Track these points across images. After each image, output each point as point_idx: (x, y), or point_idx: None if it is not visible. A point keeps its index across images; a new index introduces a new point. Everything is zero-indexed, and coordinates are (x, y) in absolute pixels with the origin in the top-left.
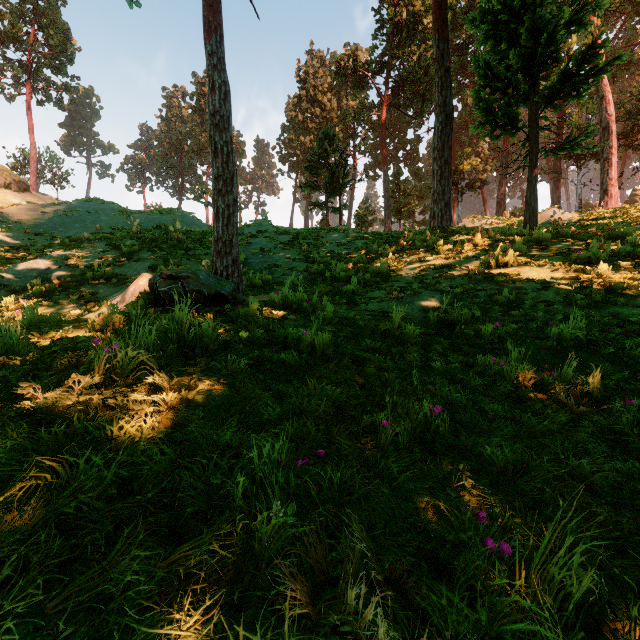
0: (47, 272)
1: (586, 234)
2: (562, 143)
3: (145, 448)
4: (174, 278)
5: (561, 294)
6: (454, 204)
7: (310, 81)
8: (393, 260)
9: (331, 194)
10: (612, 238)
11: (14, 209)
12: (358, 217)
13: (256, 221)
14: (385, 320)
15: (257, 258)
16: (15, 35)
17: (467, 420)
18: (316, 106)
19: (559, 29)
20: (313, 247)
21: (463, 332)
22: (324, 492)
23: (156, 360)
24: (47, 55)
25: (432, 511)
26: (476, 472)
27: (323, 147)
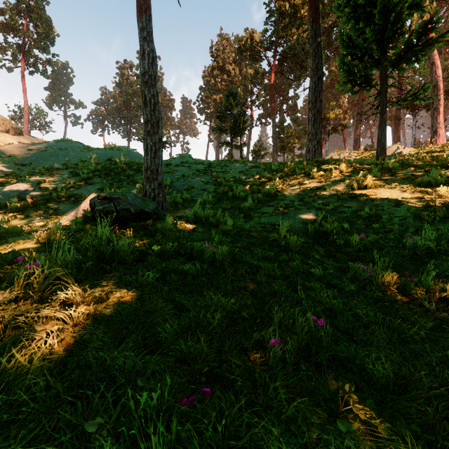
0: (25, 193)
1: (424, 163)
2: (405, 96)
3: (31, 380)
4: (108, 199)
5: (411, 210)
6: (323, 142)
7: (220, 55)
8: (279, 183)
9: (234, 135)
10: (444, 166)
11: (8, 147)
12: (254, 152)
13: (180, 155)
14: (273, 232)
15: (179, 182)
16: (13, 25)
17: (345, 326)
18: (224, 73)
19: (404, 10)
20: (221, 174)
21: (335, 241)
22: (207, 445)
23: (75, 274)
24: (36, 39)
25: (322, 448)
26: (359, 387)
27: (229, 102)
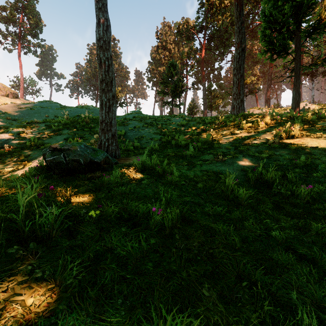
0: (6, 142)
1: None
2: (315, 62)
3: None
4: (58, 150)
5: None
6: None
7: (163, 38)
8: (213, 133)
9: (174, 97)
10: None
11: (3, 106)
12: (189, 109)
13: (133, 112)
14: (218, 182)
15: (132, 132)
16: (12, 18)
17: None
18: (166, 51)
19: None
20: (164, 126)
21: (280, 191)
22: None
23: None
24: (29, 28)
25: None
26: None
27: (170, 71)
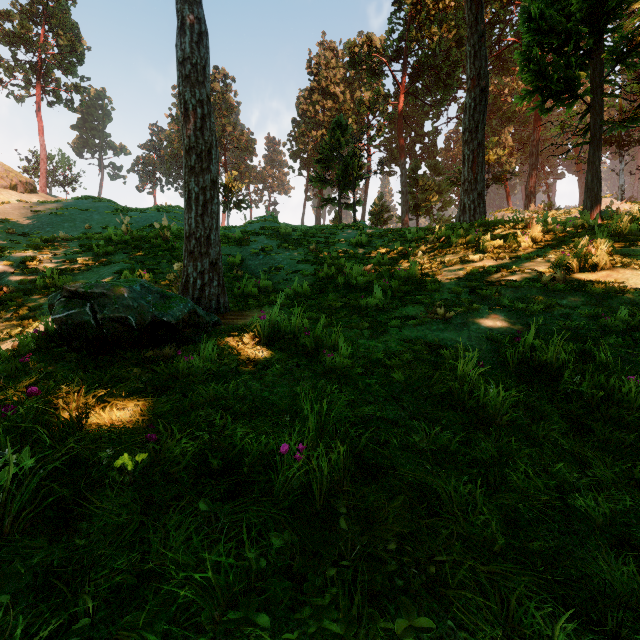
0: None
1: None
2: (632, 114)
3: None
4: (81, 297)
5: None
6: None
7: (322, 72)
8: (423, 261)
9: (344, 189)
10: None
11: (1, 208)
12: (373, 214)
13: (261, 218)
14: (440, 367)
15: (257, 259)
16: (25, 36)
17: None
18: (328, 99)
19: None
20: (323, 246)
21: (578, 389)
22: None
23: None
24: (57, 55)
25: None
26: None
27: (335, 137)
